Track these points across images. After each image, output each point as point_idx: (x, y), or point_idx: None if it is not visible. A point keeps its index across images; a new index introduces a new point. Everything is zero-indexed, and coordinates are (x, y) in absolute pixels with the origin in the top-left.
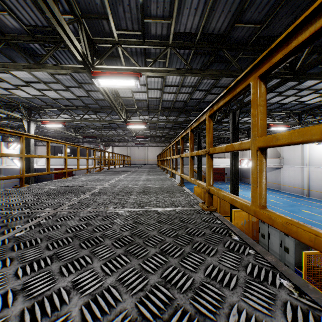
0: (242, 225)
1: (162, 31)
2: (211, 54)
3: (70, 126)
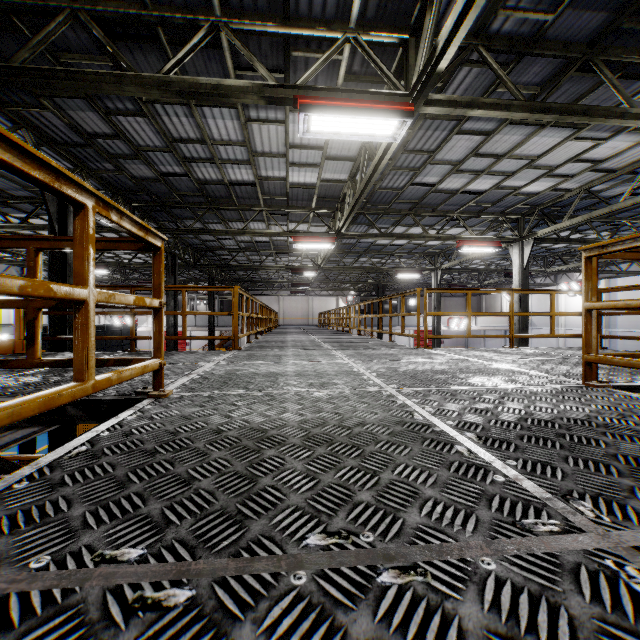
0: None
1: None
2: None
3: None
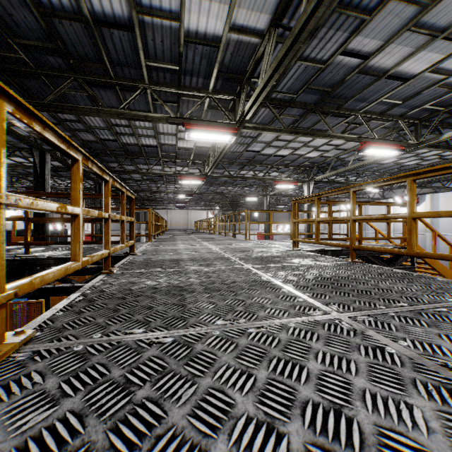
0: None
1: None
2: None
3: None
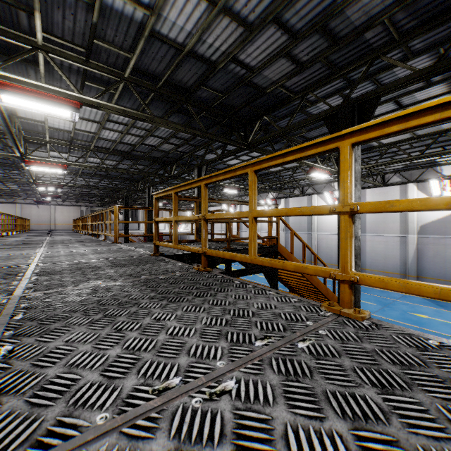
0: None
1: (86, 144)
2: (122, 156)
3: None
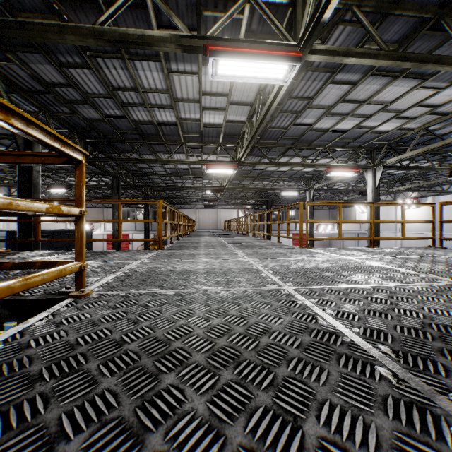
0: None
1: None
2: None
3: None
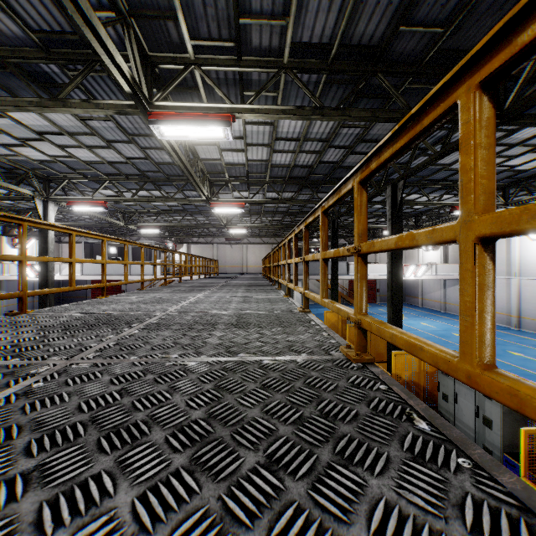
0: (409, 378)
1: (272, 41)
2: (355, 83)
3: (117, 209)
